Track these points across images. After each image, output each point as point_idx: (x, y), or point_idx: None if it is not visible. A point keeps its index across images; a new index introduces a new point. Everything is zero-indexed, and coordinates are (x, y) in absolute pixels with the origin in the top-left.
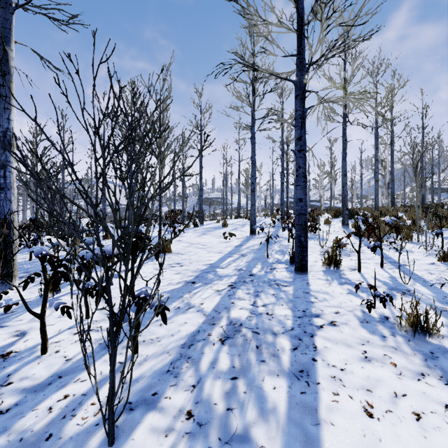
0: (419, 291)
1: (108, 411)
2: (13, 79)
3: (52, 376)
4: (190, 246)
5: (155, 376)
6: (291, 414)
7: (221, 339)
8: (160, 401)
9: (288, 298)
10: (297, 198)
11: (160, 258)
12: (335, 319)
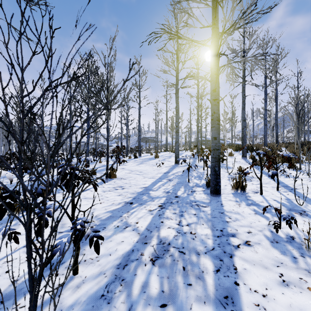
0: None
1: None
2: None
3: None
4: (130, 172)
5: (90, 302)
6: None
7: (152, 259)
8: None
9: (207, 218)
10: (212, 137)
11: (107, 182)
12: (249, 239)
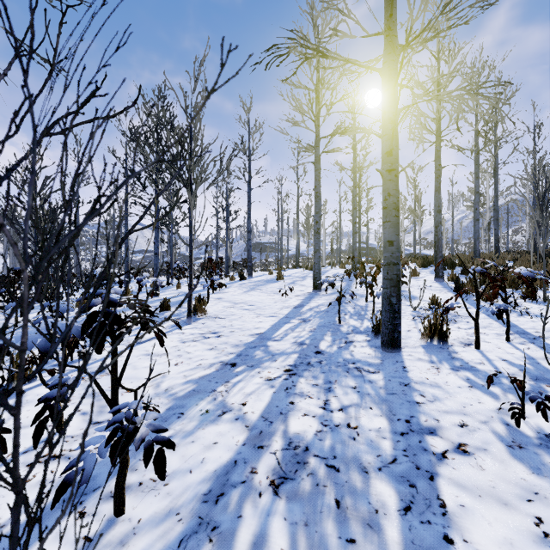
0: None
1: None
2: None
3: None
4: (232, 306)
5: None
6: None
7: (273, 483)
8: None
9: (379, 395)
10: (386, 240)
11: (191, 324)
12: (464, 439)
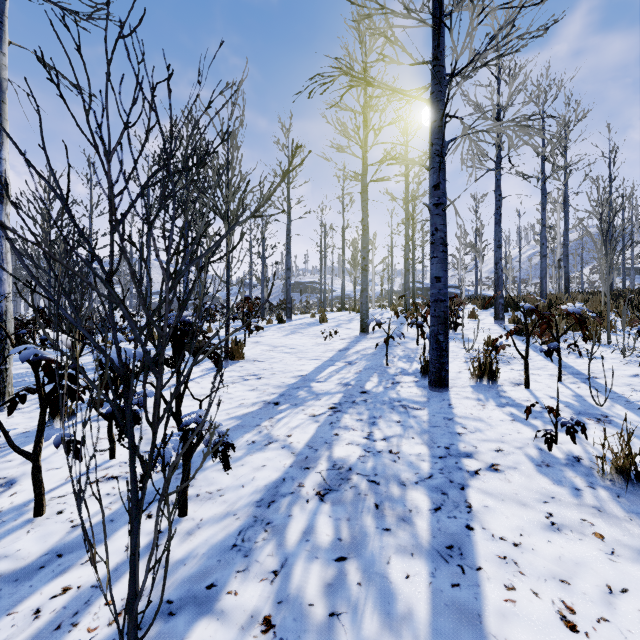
0: (622, 417)
1: (128, 624)
2: (6, 98)
3: (47, 553)
4: (272, 349)
5: (213, 555)
6: (438, 623)
7: (319, 493)
8: (219, 599)
9: (422, 427)
10: (433, 276)
11: (228, 367)
12: (497, 461)
